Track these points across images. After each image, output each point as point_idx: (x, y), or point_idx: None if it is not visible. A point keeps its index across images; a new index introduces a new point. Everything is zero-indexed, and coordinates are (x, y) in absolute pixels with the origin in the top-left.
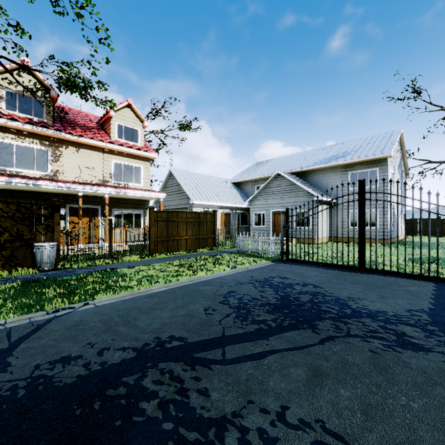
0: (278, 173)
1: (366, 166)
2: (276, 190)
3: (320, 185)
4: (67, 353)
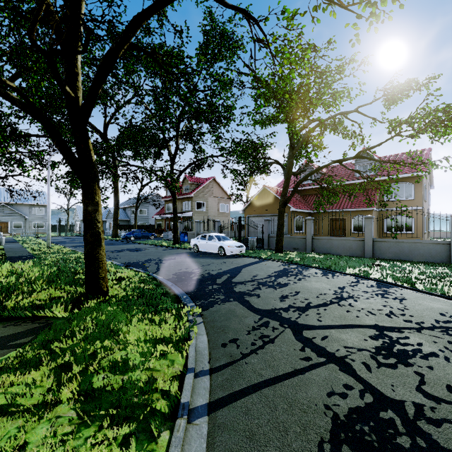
0: (3, 204)
1: (40, 206)
2: (1, 212)
3: (19, 211)
4: (59, 239)
